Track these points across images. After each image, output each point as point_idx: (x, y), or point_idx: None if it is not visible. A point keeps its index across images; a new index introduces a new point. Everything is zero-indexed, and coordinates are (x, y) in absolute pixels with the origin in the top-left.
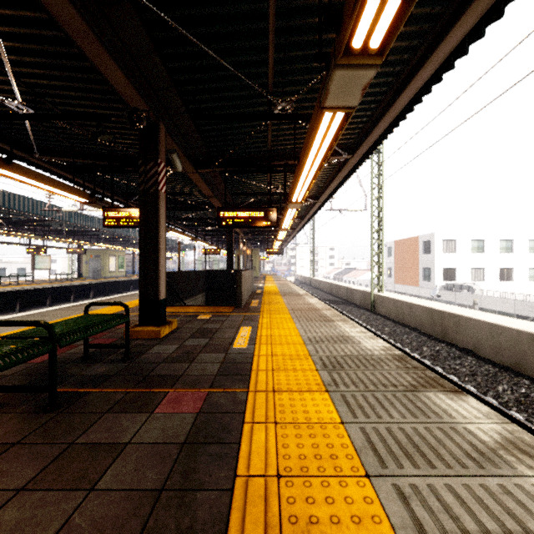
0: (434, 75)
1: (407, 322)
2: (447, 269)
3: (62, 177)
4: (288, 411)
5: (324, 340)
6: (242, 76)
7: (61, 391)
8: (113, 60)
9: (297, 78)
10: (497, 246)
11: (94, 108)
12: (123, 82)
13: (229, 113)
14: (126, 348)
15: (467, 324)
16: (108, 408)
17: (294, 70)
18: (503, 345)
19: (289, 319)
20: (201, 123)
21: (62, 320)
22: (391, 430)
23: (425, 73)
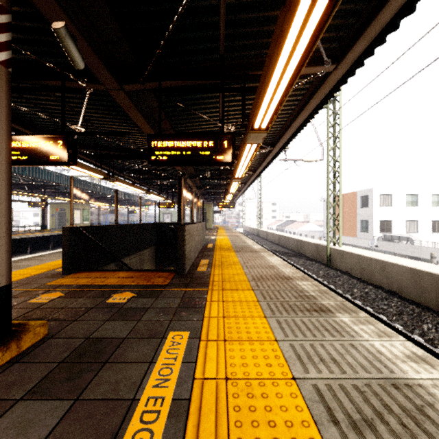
0: None
1: (378, 282)
2: (384, 221)
3: None
4: None
5: (369, 417)
6: None
7: None
8: None
9: None
10: (430, 200)
11: None
12: None
13: None
14: None
15: None
16: None
17: None
18: None
19: (255, 303)
20: None
21: None
22: None
23: None
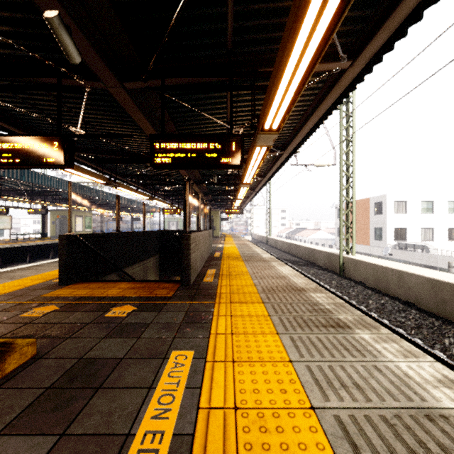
0: None
1: (394, 293)
2: (398, 228)
3: None
4: None
5: None
6: None
7: None
8: None
9: None
10: (446, 207)
11: None
12: None
13: None
14: None
15: None
16: None
17: None
18: None
19: (266, 318)
20: None
21: None
22: None
23: None
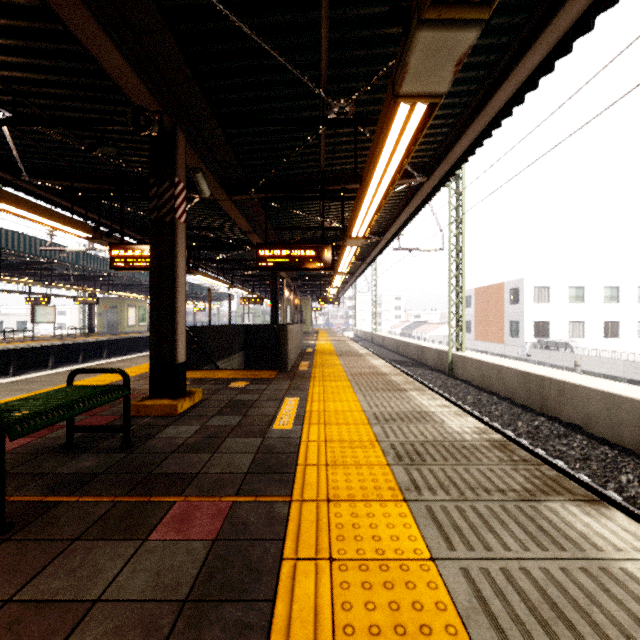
0: (542, 64)
1: (495, 389)
2: (539, 322)
3: (61, 206)
4: (349, 537)
5: (395, 418)
6: (285, 62)
7: (20, 501)
8: (107, 35)
9: (359, 71)
10: (600, 295)
11: (93, 112)
12: (123, 69)
13: (270, 118)
14: (125, 432)
15: (574, 392)
16: (80, 531)
17: (356, 58)
18: (623, 421)
19: (348, 387)
20: (234, 133)
21: (30, 396)
22: (510, 573)
23: (531, 61)
